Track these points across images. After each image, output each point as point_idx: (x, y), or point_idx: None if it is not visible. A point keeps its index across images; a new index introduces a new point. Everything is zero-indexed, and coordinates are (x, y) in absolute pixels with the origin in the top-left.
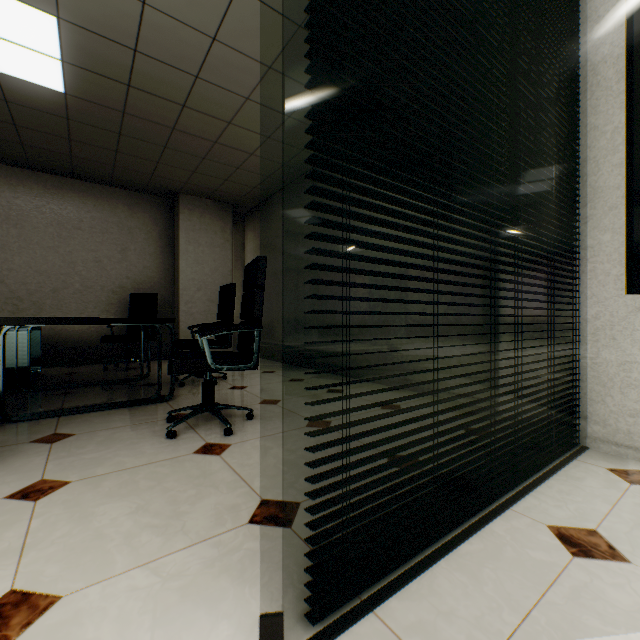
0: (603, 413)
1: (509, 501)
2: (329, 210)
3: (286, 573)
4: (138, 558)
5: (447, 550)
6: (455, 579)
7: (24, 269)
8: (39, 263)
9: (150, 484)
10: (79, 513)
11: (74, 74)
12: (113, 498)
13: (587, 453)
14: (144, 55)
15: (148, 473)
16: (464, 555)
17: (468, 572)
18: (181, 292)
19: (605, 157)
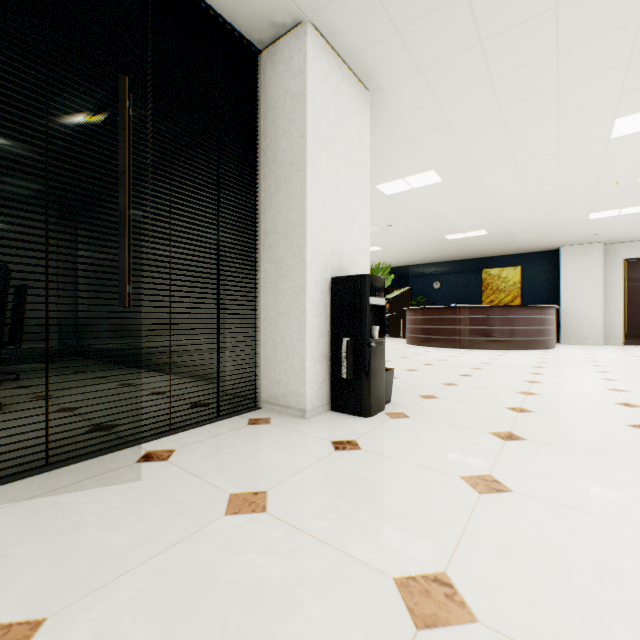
0: (268, 384)
1: (145, 442)
2: None
3: None
4: None
5: (51, 470)
6: (32, 482)
7: None
8: None
9: None
10: None
11: None
12: None
13: (255, 411)
14: None
15: None
16: (59, 471)
17: (47, 478)
18: None
19: (269, 212)
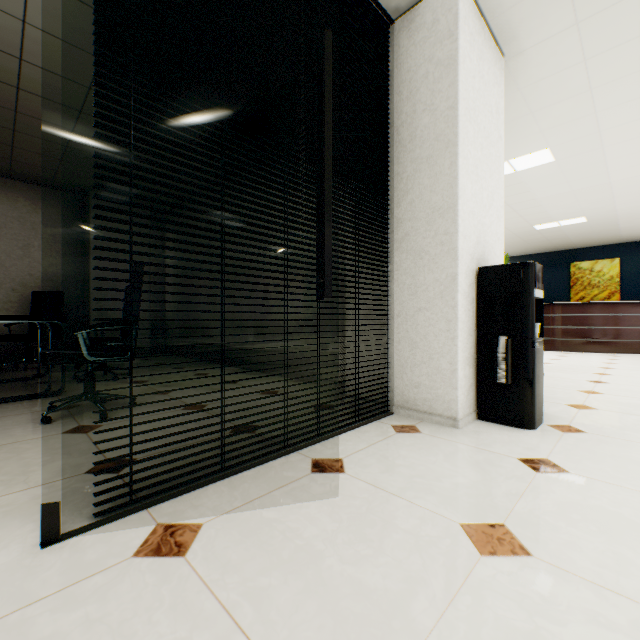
0: (402, 386)
1: (301, 447)
2: (115, 240)
3: (96, 497)
4: None
5: (228, 476)
6: (219, 490)
7: None
8: None
9: (9, 456)
10: None
11: None
12: None
13: (390, 417)
14: (31, 64)
15: (11, 449)
16: (238, 478)
17: (232, 486)
18: (92, 291)
19: (403, 197)
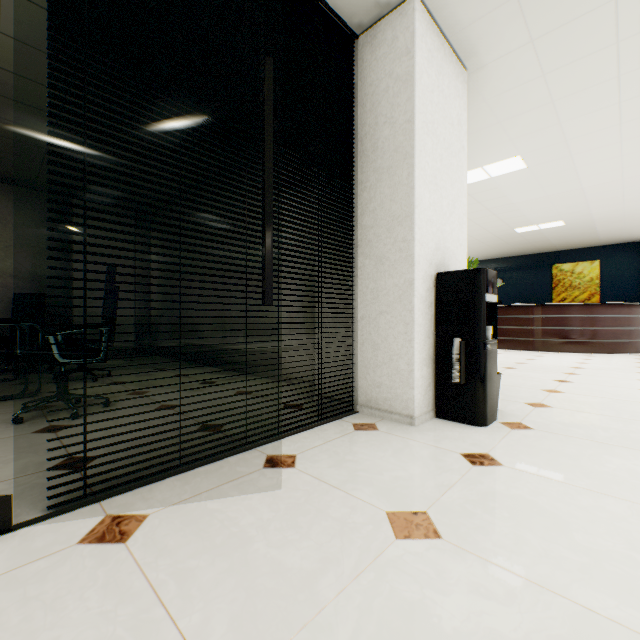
0: (366, 386)
1: (260, 445)
2: (69, 251)
3: (54, 491)
4: None
5: (184, 472)
6: (172, 484)
7: None
8: None
9: None
10: None
11: None
12: None
13: (353, 415)
14: (7, 71)
15: None
16: (192, 473)
17: (185, 480)
18: (75, 292)
19: (367, 205)
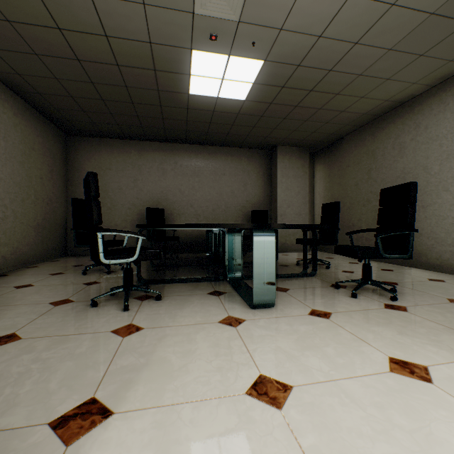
0: None
1: None
2: None
3: None
4: (445, 358)
5: None
6: None
7: (200, 199)
8: (206, 195)
9: (384, 321)
10: (365, 329)
11: (255, 89)
12: (373, 324)
13: None
14: (302, 67)
15: (372, 315)
16: None
17: None
18: (278, 208)
19: None
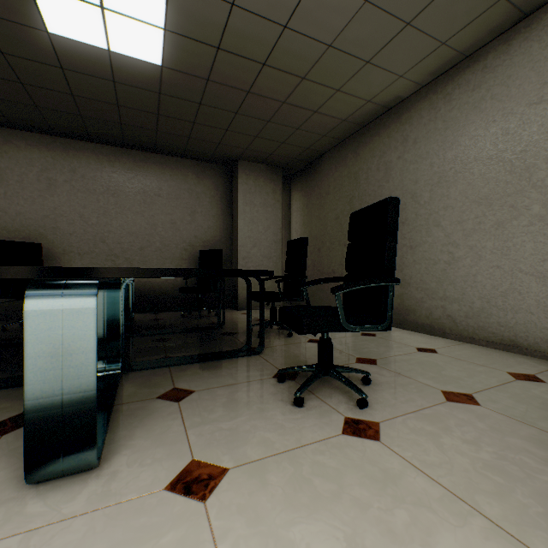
0: None
1: None
2: None
3: None
4: None
5: None
6: None
7: (119, 231)
8: (130, 226)
9: (329, 488)
10: (272, 540)
11: (172, 43)
12: (299, 511)
13: None
14: (239, 8)
15: (312, 464)
16: None
17: None
18: (239, 248)
19: None
